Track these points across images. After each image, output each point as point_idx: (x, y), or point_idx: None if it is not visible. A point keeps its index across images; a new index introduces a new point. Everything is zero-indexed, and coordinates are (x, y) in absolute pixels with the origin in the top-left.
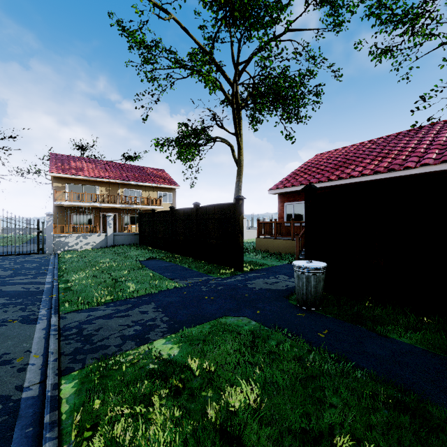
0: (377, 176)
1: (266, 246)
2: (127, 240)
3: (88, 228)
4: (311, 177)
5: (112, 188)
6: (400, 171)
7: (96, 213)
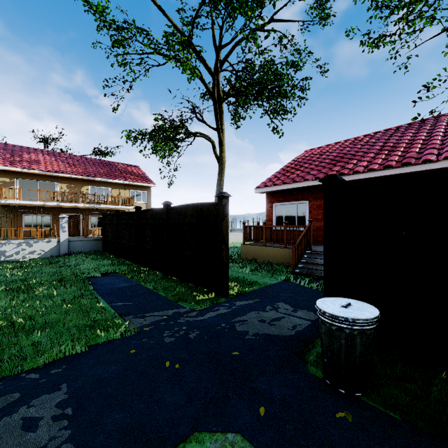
0: (388, 171)
1: (253, 254)
2: (86, 247)
3: (44, 231)
4: (305, 173)
5: (74, 185)
6: (418, 165)
7: (54, 213)
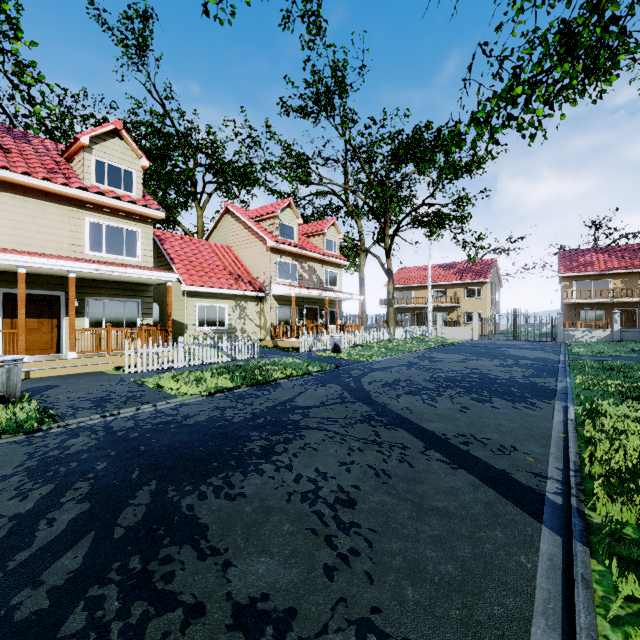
0: None
1: None
2: (637, 337)
3: (597, 325)
4: None
5: (628, 279)
6: None
7: (607, 309)
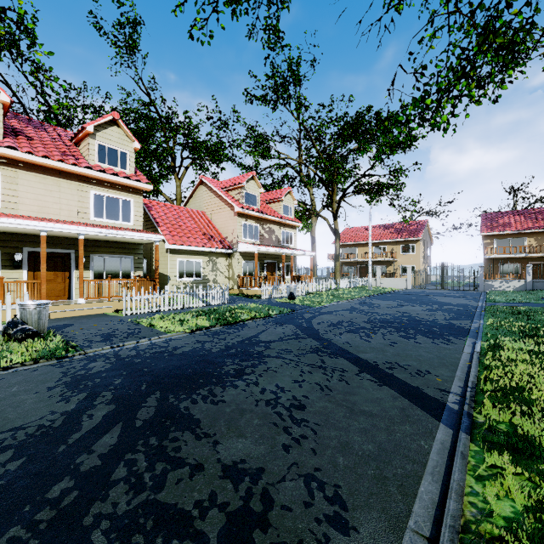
0: None
1: None
2: None
3: (514, 276)
4: None
5: (541, 237)
6: None
7: (522, 262)
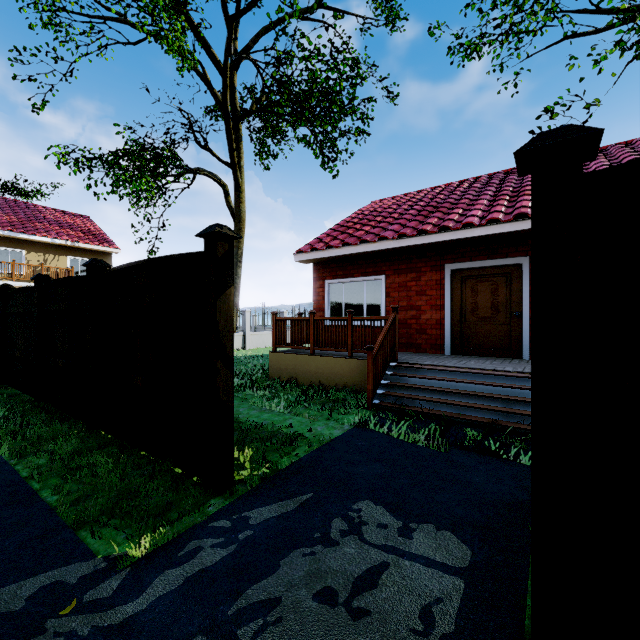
0: (521, 224)
1: (292, 370)
2: None
3: None
4: (380, 229)
5: None
6: None
7: None
